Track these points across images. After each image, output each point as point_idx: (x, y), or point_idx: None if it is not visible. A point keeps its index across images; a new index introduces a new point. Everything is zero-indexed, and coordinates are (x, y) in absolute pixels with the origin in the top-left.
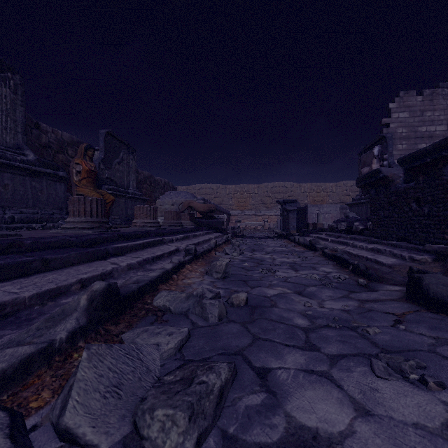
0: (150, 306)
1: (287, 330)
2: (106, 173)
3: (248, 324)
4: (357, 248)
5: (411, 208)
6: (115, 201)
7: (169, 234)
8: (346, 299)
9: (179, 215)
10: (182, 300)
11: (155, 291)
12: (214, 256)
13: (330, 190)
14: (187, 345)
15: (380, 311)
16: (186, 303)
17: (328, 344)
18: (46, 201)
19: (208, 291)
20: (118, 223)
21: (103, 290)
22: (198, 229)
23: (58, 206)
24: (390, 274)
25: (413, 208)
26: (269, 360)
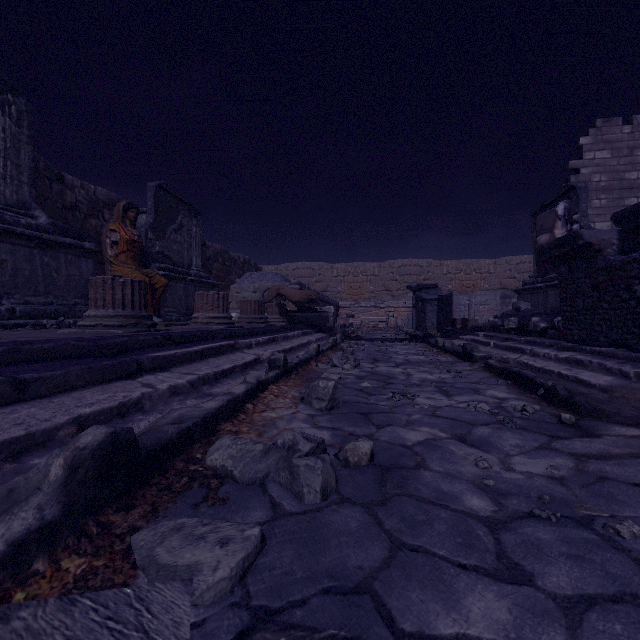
0: (198, 466)
1: (455, 524)
2: (156, 246)
3: (378, 507)
4: (539, 357)
5: (635, 294)
6: (169, 286)
7: (246, 336)
8: (548, 452)
9: (263, 307)
10: (255, 457)
11: (213, 435)
12: (315, 370)
13: (485, 269)
14: (258, 563)
15: (621, 480)
16: (263, 462)
17: (546, 562)
18: (65, 286)
19: (303, 439)
20: (174, 319)
21: (101, 445)
22: (291, 327)
23: (83, 294)
24: (611, 404)
25: (638, 294)
26: (432, 612)
